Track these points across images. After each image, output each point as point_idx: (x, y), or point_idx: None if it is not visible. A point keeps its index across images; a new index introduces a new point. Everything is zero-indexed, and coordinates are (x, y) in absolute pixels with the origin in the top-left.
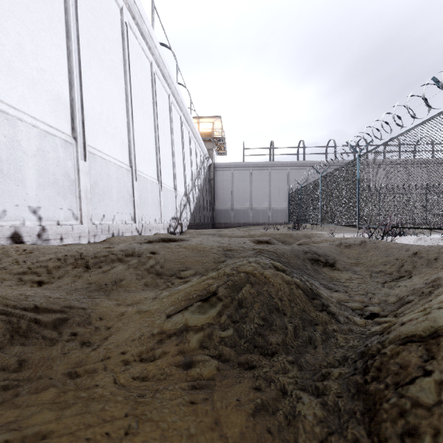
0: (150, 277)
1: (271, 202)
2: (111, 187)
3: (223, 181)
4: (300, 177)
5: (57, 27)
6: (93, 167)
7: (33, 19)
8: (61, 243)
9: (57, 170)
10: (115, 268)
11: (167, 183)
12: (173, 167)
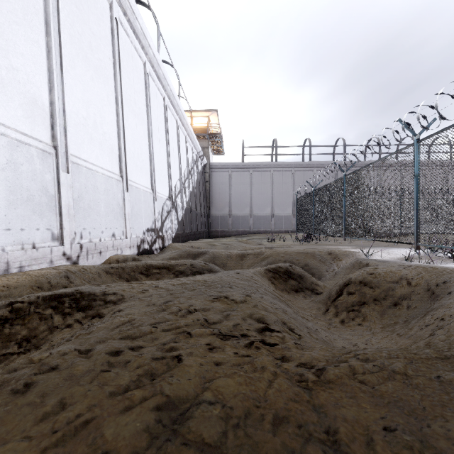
0: None
1: (274, 207)
2: None
3: (220, 184)
4: (306, 180)
5: None
6: None
7: None
8: None
9: None
10: None
11: (139, 181)
12: (150, 160)
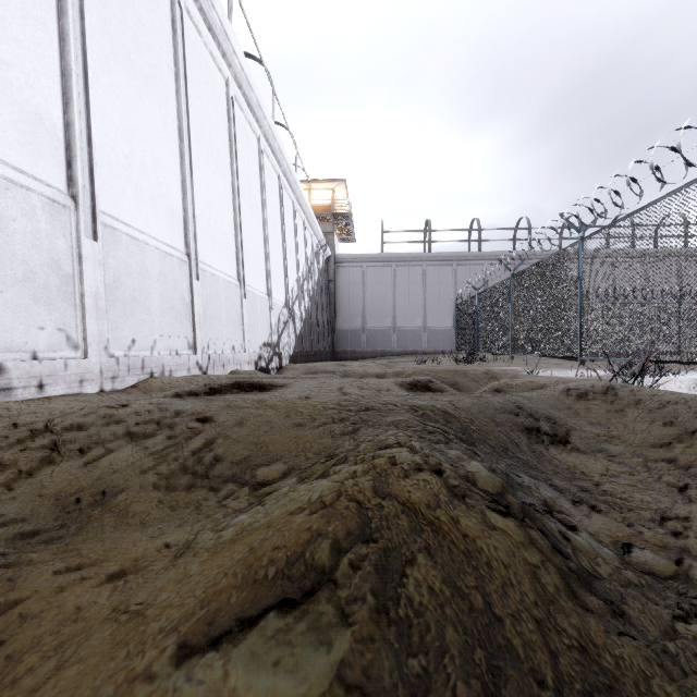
0: (186, 482)
1: (427, 318)
2: (149, 289)
3: (350, 284)
4: (473, 278)
5: None
6: (113, 253)
7: None
8: (39, 394)
9: (32, 255)
10: (114, 460)
11: (254, 285)
12: (266, 258)
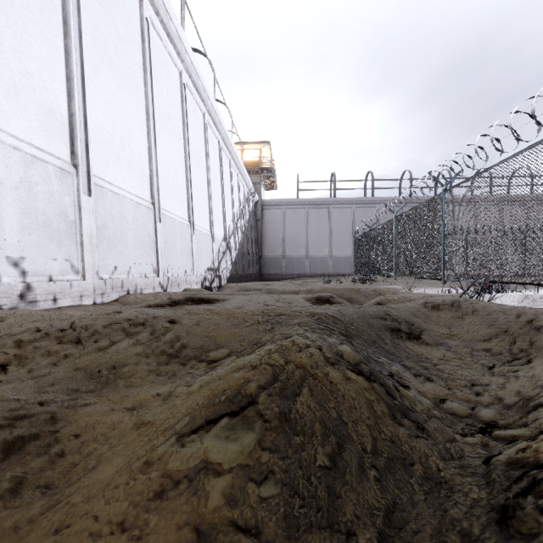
0: (165, 360)
1: (332, 248)
2: (126, 230)
3: (273, 222)
4: (367, 217)
5: (51, 18)
6: (101, 204)
7: (16, 4)
8: (54, 305)
9: (49, 208)
10: (117, 347)
11: (201, 224)
12: (209, 204)
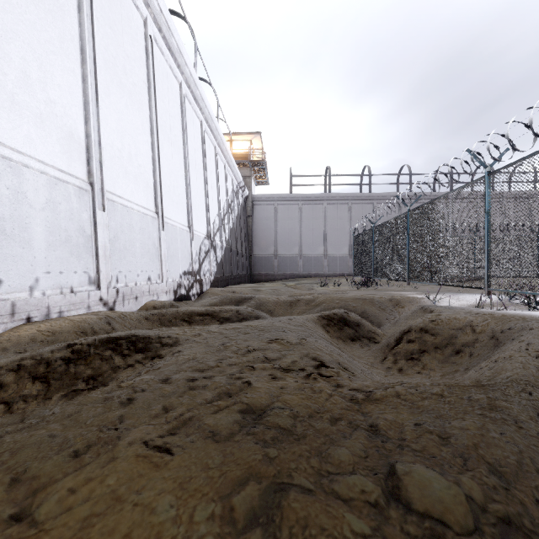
0: None
1: (327, 247)
2: (29, 219)
3: (264, 219)
4: (364, 214)
5: None
6: None
7: None
8: None
9: None
10: None
11: (175, 217)
12: (187, 194)
